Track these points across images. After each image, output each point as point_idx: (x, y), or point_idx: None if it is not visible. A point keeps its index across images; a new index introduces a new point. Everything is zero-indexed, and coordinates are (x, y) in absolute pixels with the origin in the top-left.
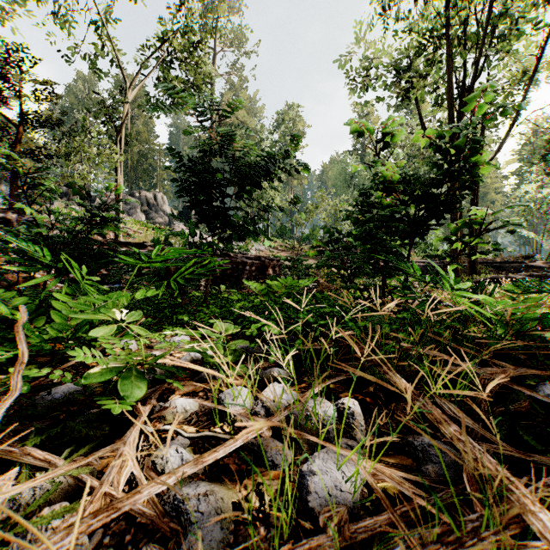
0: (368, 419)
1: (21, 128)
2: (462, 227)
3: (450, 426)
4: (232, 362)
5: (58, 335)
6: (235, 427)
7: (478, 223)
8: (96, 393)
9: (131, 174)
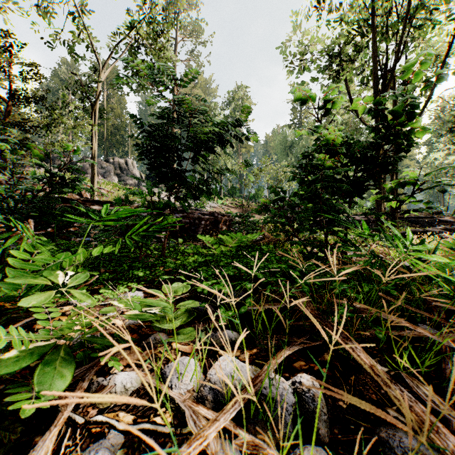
0: (328, 400)
1: (10, 103)
2: (397, 187)
3: (447, 438)
4: (181, 324)
5: (13, 293)
6: (179, 414)
7: (411, 184)
8: (32, 365)
9: (107, 144)
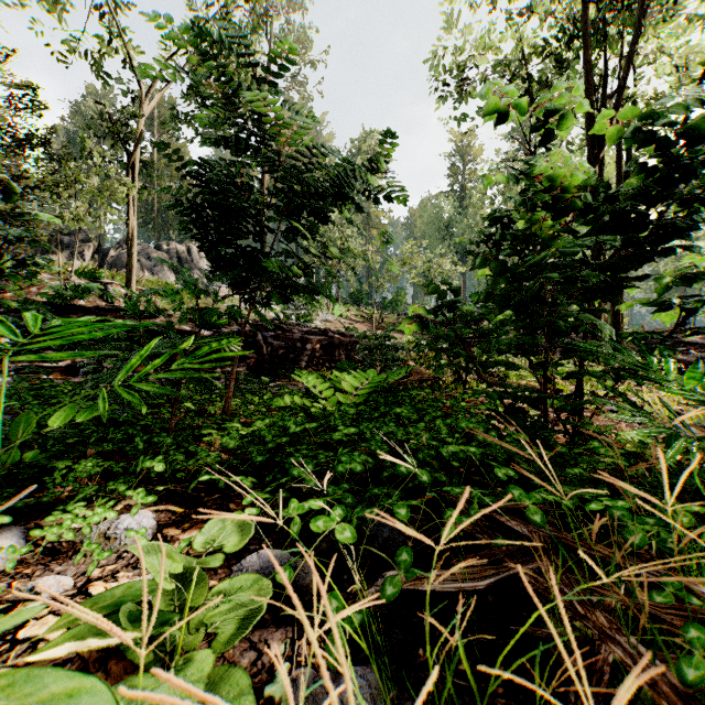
0: None
1: None
2: (675, 282)
3: None
4: (219, 651)
5: None
6: None
7: None
8: None
9: (159, 221)
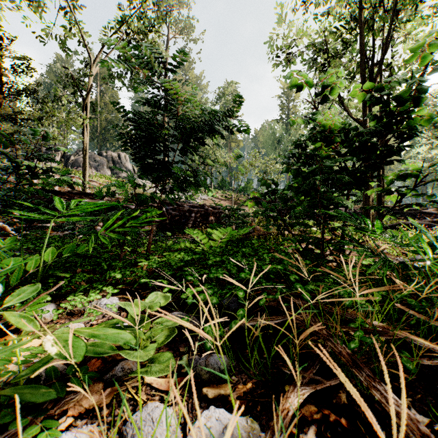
0: None
1: (1, 96)
2: (397, 179)
3: None
4: (158, 346)
5: None
6: None
7: (413, 175)
8: None
9: (100, 138)
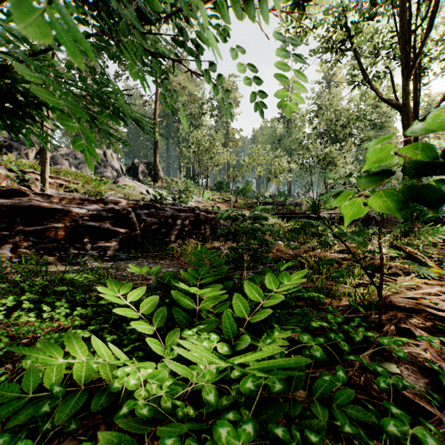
0: None
1: None
2: None
3: None
4: None
5: None
6: None
7: None
8: None
9: None
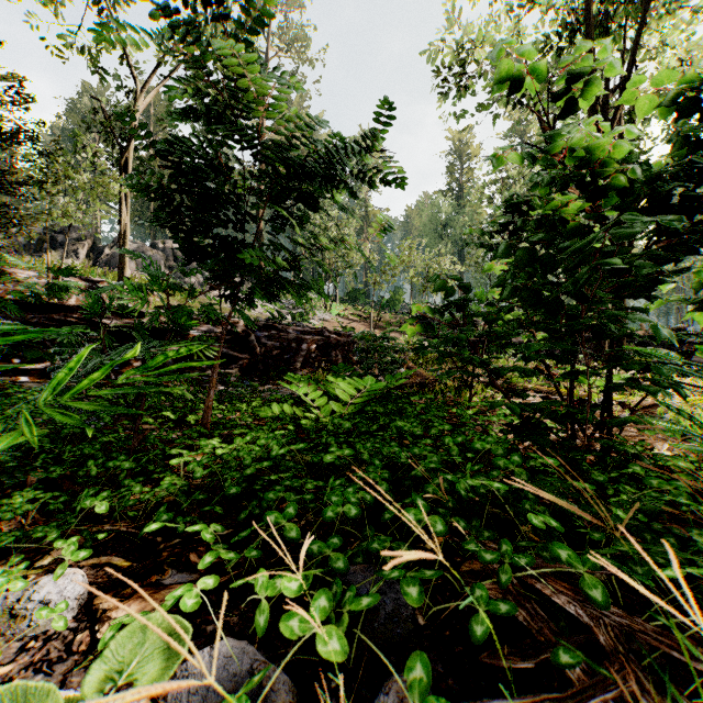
0: None
1: None
2: None
3: None
4: None
5: None
6: None
7: None
8: None
9: None
